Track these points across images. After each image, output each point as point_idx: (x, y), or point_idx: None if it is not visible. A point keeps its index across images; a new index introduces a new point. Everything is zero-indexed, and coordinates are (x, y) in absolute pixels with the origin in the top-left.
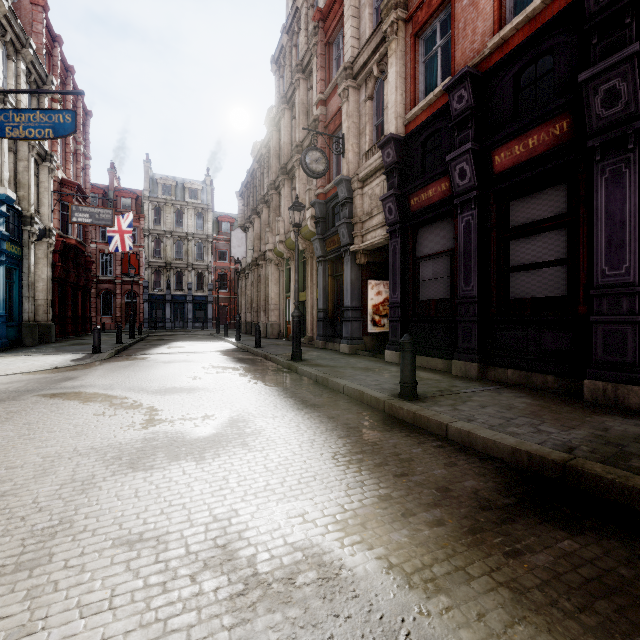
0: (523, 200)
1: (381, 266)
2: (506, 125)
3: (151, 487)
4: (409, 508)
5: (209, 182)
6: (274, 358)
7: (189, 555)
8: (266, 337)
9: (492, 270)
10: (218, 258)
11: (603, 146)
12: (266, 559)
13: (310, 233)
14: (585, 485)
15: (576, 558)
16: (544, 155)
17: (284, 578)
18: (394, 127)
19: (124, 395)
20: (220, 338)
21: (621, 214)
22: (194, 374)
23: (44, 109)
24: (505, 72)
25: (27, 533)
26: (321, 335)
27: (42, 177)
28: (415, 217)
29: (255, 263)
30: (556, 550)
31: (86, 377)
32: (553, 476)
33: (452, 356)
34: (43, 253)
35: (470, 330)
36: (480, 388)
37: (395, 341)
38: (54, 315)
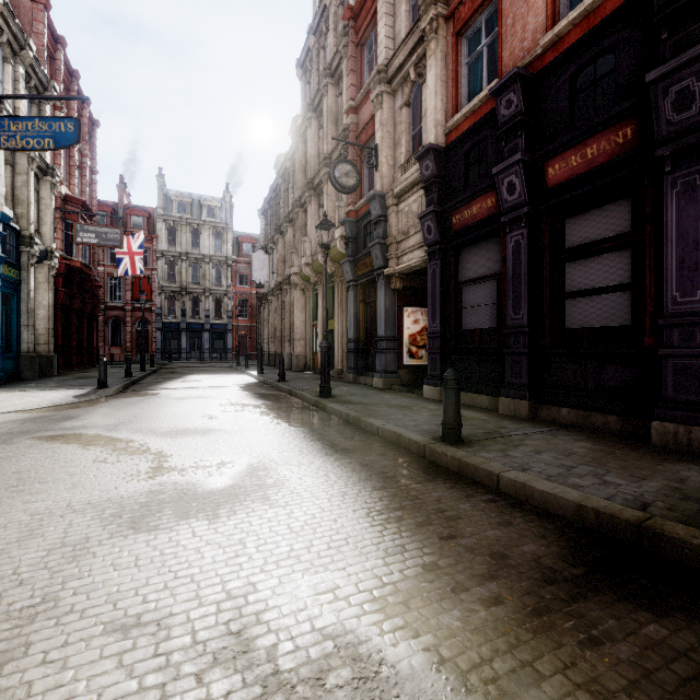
0: (580, 217)
1: (418, 291)
2: (561, 133)
3: (154, 553)
4: (460, 581)
5: (228, 199)
6: (300, 394)
7: (196, 645)
8: (291, 369)
9: (545, 296)
10: (238, 282)
11: (674, 155)
12: (289, 651)
13: (339, 255)
14: (665, 551)
15: (667, 649)
16: (605, 166)
17: (311, 678)
18: (434, 136)
19: (130, 438)
20: (240, 371)
21: (695, 233)
22: (210, 413)
23: (43, 117)
24: (560, 73)
25: (2, 615)
26: (352, 368)
27: (43, 193)
28: (457, 237)
29: (279, 288)
30: (641, 638)
31: (89, 416)
32: (626, 539)
33: (499, 392)
34: (44, 277)
35: (520, 364)
36: (532, 430)
37: (435, 375)
38: (57, 345)
